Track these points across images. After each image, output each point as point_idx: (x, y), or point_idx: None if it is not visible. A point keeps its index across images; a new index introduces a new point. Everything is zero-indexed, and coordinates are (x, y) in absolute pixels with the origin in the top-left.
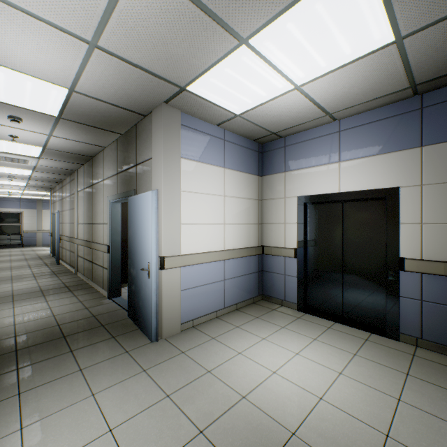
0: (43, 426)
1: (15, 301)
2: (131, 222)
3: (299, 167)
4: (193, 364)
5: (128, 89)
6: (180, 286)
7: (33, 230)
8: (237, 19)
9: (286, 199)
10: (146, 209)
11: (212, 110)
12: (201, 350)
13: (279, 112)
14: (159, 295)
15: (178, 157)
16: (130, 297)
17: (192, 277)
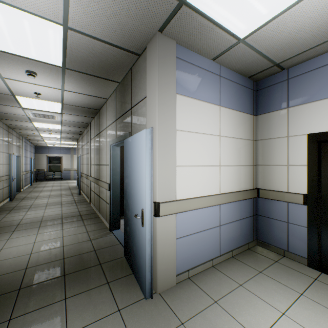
0: None
1: (41, 227)
2: (126, 164)
3: (309, 99)
4: None
5: (120, 14)
6: (175, 234)
7: (68, 169)
8: None
9: (290, 138)
10: (139, 150)
11: (212, 36)
12: (204, 323)
13: (299, 25)
14: (153, 243)
15: (173, 92)
16: (126, 238)
17: (187, 224)
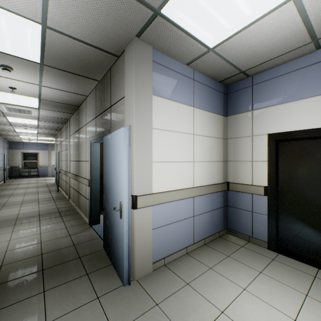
0: None
1: (16, 225)
2: (106, 160)
3: (269, 104)
4: None
5: (99, 19)
6: (152, 225)
7: (46, 165)
8: None
9: (254, 137)
10: (118, 147)
11: (185, 44)
12: (176, 302)
13: (258, 40)
14: (131, 234)
15: (150, 94)
16: (105, 231)
17: (163, 215)
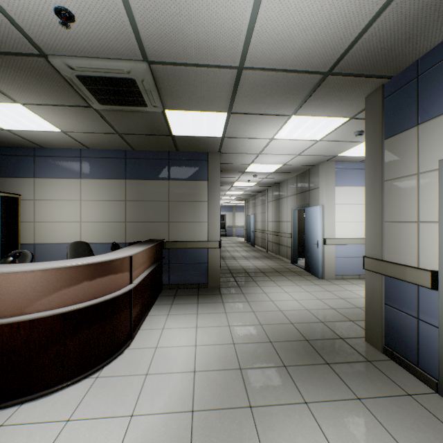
0: (285, 287)
1: (247, 259)
2: (306, 221)
3: None
4: (340, 287)
5: (308, 161)
6: (334, 255)
7: (231, 226)
8: (358, 140)
9: None
10: (316, 215)
11: (354, 158)
12: (345, 285)
13: None
14: (322, 257)
15: (333, 186)
16: (306, 260)
17: (341, 251)
